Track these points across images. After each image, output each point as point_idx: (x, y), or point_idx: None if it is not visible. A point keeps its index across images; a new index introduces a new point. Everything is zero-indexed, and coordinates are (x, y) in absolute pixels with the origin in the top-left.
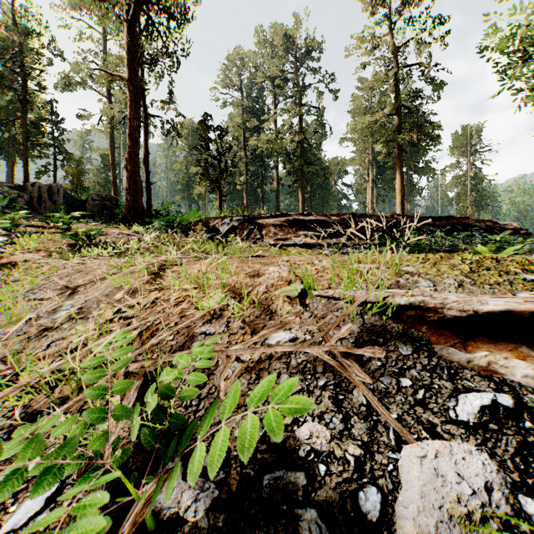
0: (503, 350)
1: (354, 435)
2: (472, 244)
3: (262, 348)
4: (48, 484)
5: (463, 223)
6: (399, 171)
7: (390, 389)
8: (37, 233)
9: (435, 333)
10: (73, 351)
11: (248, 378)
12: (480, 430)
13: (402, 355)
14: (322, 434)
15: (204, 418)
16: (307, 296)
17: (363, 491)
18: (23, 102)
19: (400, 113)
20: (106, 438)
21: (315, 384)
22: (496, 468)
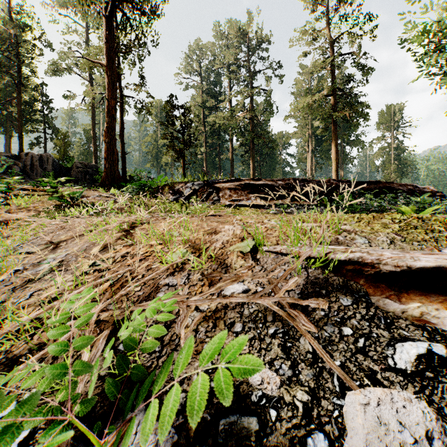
0: (434, 302)
1: (301, 381)
2: (397, 205)
3: (218, 299)
4: (11, 442)
5: (388, 186)
6: (334, 143)
7: (333, 337)
8: (28, 195)
9: (371, 285)
10: (52, 300)
11: (205, 326)
12: (417, 378)
13: (343, 305)
14: (272, 380)
15: (162, 372)
16: (258, 251)
17: (311, 437)
18: (18, 85)
19: (335, 95)
20: (73, 388)
21: (266, 332)
22: (435, 416)
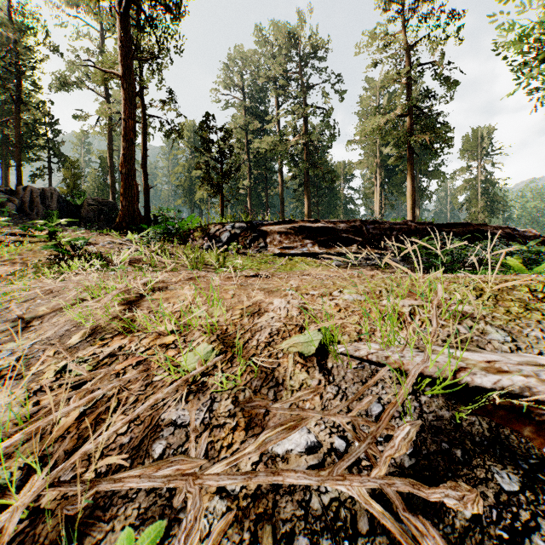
0: None
1: None
2: (495, 255)
3: (262, 474)
4: None
5: (481, 230)
6: (409, 175)
7: None
8: (18, 242)
9: None
10: None
11: (236, 540)
12: None
13: (504, 491)
14: None
15: None
16: (328, 354)
17: None
18: (16, 102)
19: (410, 114)
20: None
21: None
22: None
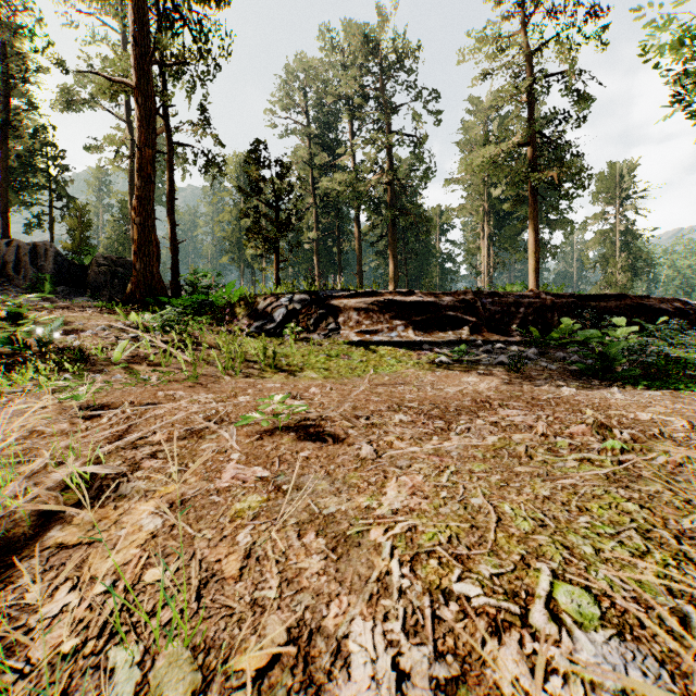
0: None
1: None
2: (679, 347)
3: None
4: None
5: (642, 304)
6: (532, 225)
7: None
8: None
9: None
10: None
11: None
12: None
13: None
14: None
15: None
16: None
17: None
18: (1, 125)
19: (533, 143)
20: None
21: None
22: None
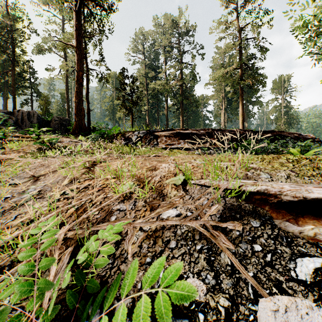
0: None
1: (223, 289)
2: (287, 148)
3: (157, 222)
4: None
5: (280, 134)
6: (241, 103)
7: (246, 253)
8: (19, 141)
9: (274, 211)
10: (31, 222)
11: (147, 243)
12: (315, 288)
13: (253, 226)
14: (200, 288)
15: (112, 289)
16: (187, 184)
17: None
18: (12, 61)
19: (241, 68)
20: (41, 298)
21: (194, 248)
22: None
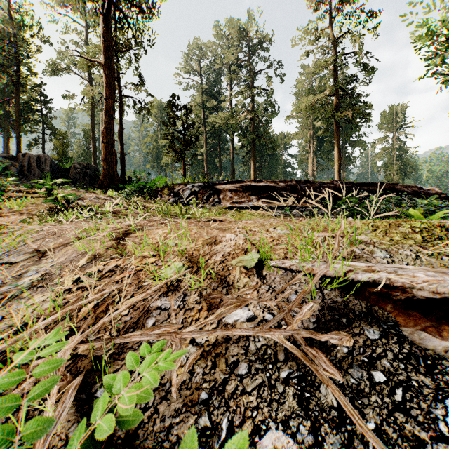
0: None
1: None
2: (403, 207)
3: (218, 330)
4: None
5: (393, 188)
6: (336, 144)
7: (361, 385)
8: (22, 197)
9: (401, 313)
10: (26, 326)
11: (203, 366)
12: None
13: (369, 339)
14: None
15: None
16: (264, 267)
17: None
18: (16, 84)
19: (337, 95)
20: None
21: (277, 375)
22: None
